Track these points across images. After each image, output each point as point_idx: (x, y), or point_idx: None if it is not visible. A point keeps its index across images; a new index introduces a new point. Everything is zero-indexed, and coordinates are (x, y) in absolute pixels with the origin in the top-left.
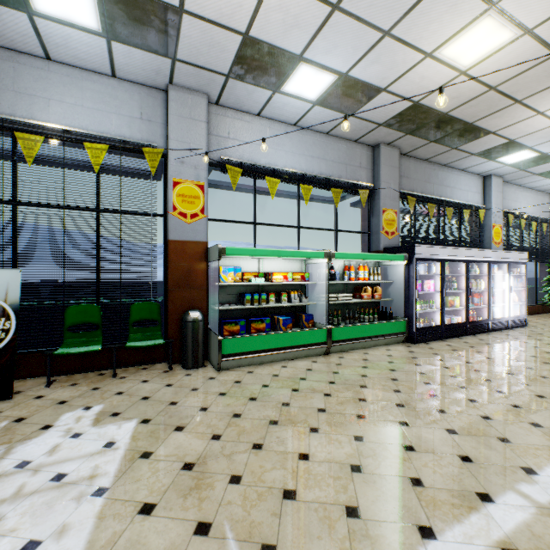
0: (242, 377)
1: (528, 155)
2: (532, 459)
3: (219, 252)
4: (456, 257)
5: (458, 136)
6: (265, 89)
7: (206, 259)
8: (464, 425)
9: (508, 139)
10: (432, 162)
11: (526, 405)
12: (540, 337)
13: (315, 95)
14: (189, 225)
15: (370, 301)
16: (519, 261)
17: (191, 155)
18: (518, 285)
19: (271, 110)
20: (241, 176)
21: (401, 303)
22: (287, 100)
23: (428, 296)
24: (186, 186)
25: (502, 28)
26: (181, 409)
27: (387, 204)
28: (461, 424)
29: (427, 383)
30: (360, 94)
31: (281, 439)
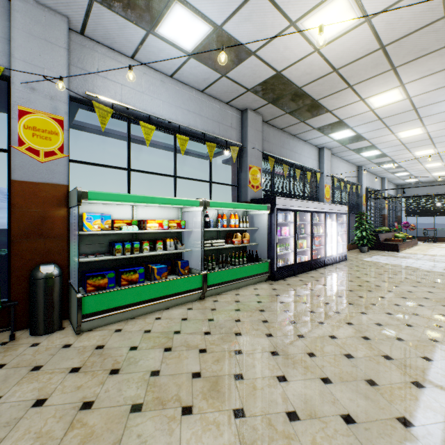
0: (107, 339)
1: (349, 134)
2: (401, 403)
3: (78, 196)
4: (305, 208)
5: (306, 110)
6: (137, 26)
7: (67, 205)
8: (335, 370)
9: (339, 119)
10: (286, 132)
11: (372, 335)
12: (358, 268)
13: (191, 46)
14: (43, 164)
15: (240, 245)
16: (342, 212)
17: (45, 82)
18: (342, 230)
19: (146, 54)
20: (111, 117)
21: (265, 247)
22: (162, 46)
23: (284, 239)
24: (39, 117)
25: (351, 11)
26: (2, 410)
27: (253, 161)
28: (332, 369)
29: (293, 322)
30: (233, 53)
31: (143, 439)
